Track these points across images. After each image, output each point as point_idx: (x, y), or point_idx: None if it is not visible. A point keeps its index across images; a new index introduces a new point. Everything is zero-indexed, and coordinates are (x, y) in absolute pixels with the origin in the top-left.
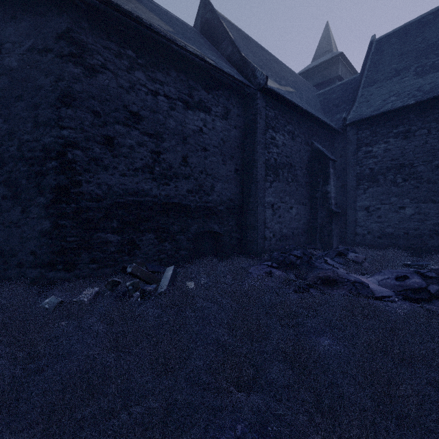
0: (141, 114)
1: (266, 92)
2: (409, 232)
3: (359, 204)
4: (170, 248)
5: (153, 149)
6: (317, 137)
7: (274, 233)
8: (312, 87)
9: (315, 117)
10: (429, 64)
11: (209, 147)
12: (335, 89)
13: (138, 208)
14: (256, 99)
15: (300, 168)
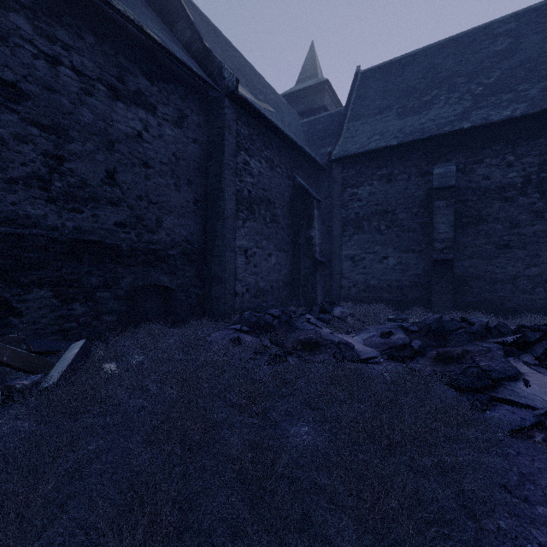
0: (23, 89)
1: (237, 100)
2: (392, 284)
3: (344, 252)
4: (84, 312)
5: (49, 151)
6: (301, 171)
7: (247, 287)
8: (296, 114)
9: (298, 146)
10: (409, 106)
11: (154, 162)
12: (321, 120)
13: (16, 247)
14: (224, 107)
15: (280, 206)
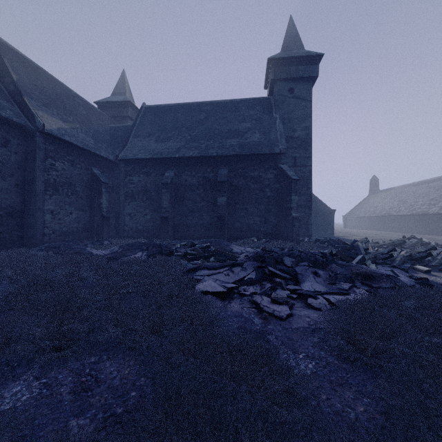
0: None
1: (45, 133)
2: (149, 228)
3: (126, 211)
4: None
5: None
6: (98, 165)
7: (53, 231)
8: (108, 118)
9: (93, 153)
10: (161, 137)
11: None
12: (122, 128)
13: None
14: (36, 136)
15: (80, 186)
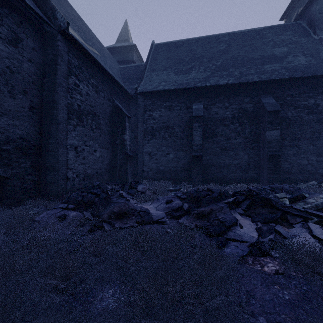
0: None
1: (68, 38)
2: (171, 169)
3: (145, 150)
4: None
5: None
6: (118, 97)
7: (77, 173)
8: (115, 61)
9: (116, 80)
10: (180, 69)
11: None
12: (131, 68)
13: None
14: (57, 40)
15: (103, 118)
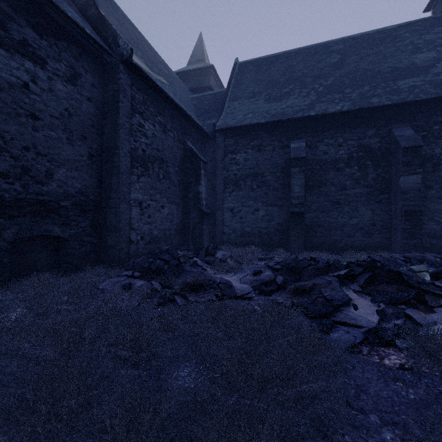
0: None
1: (132, 68)
2: (261, 230)
3: (226, 205)
4: None
5: None
6: (190, 137)
7: (142, 235)
8: (187, 89)
9: (188, 115)
10: (273, 94)
11: (43, 114)
12: (207, 97)
13: None
14: (119, 72)
15: (172, 165)
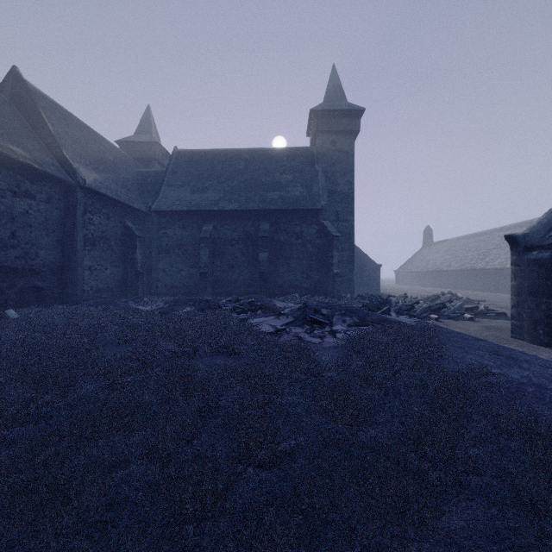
0: None
1: (85, 188)
2: (185, 284)
3: (160, 267)
4: (0, 299)
5: None
6: (130, 217)
7: (91, 287)
8: (133, 161)
9: (127, 205)
10: (197, 187)
11: (34, 224)
12: (150, 174)
13: None
14: (77, 191)
15: (114, 240)
